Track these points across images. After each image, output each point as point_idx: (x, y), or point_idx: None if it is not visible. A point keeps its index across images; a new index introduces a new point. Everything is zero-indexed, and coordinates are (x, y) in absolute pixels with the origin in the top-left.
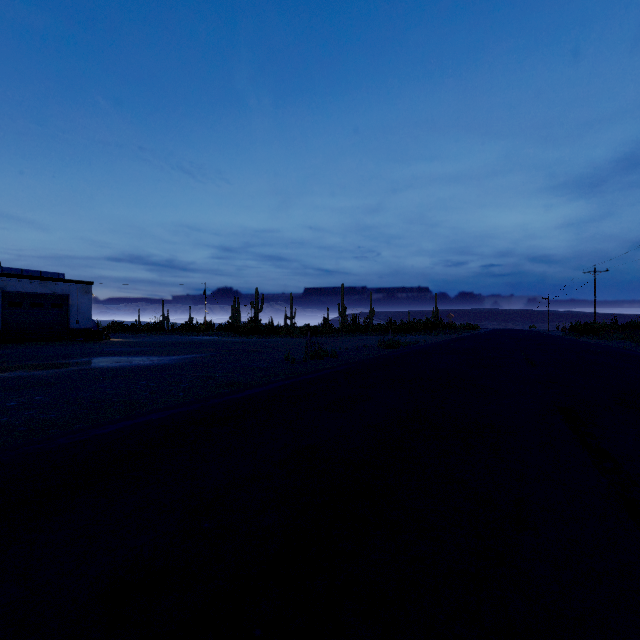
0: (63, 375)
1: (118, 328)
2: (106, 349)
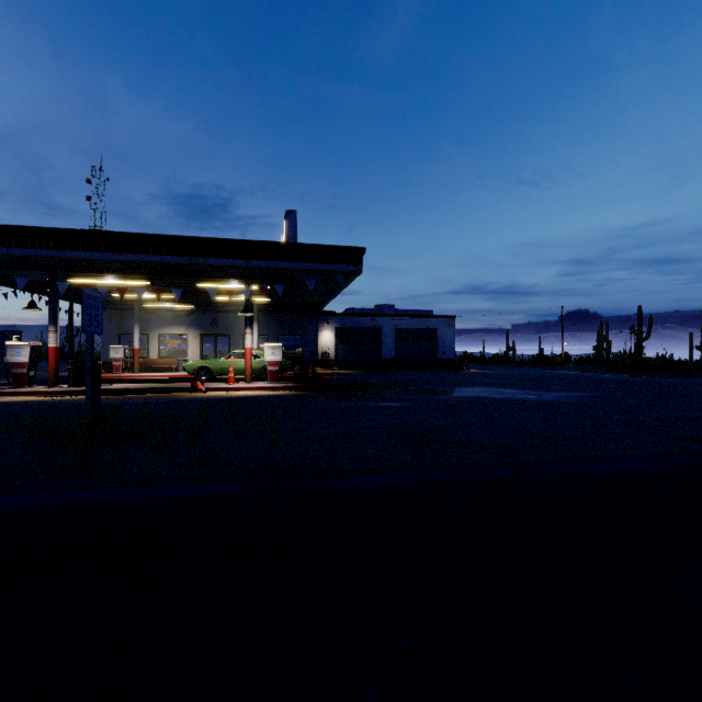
0: (465, 401)
1: (468, 359)
2: (475, 379)
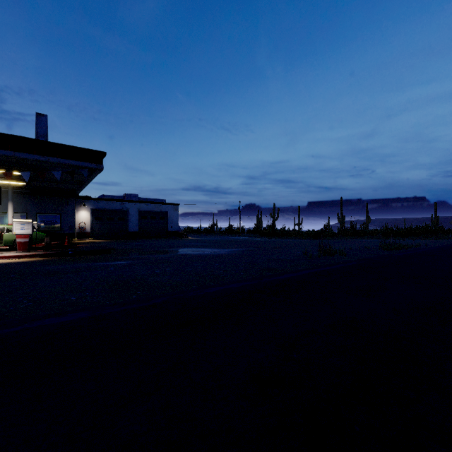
0: (172, 257)
1: (190, 231)
2: (187, 243)
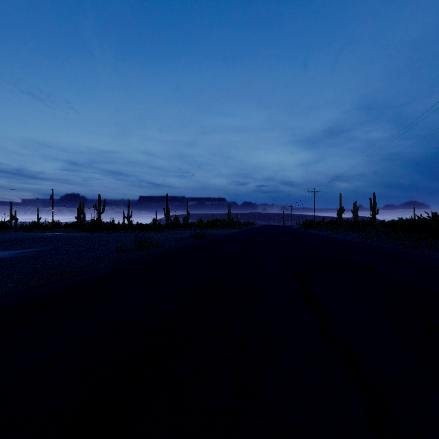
0: None
1: None
2: None
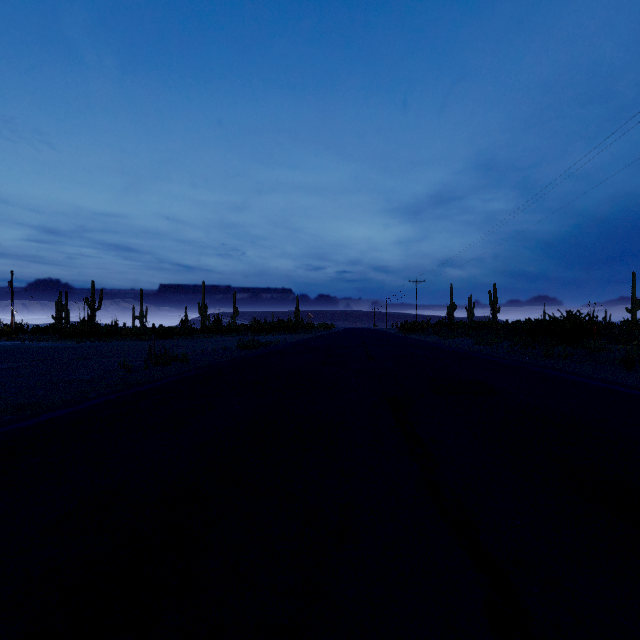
0: None
1: None
2: None
